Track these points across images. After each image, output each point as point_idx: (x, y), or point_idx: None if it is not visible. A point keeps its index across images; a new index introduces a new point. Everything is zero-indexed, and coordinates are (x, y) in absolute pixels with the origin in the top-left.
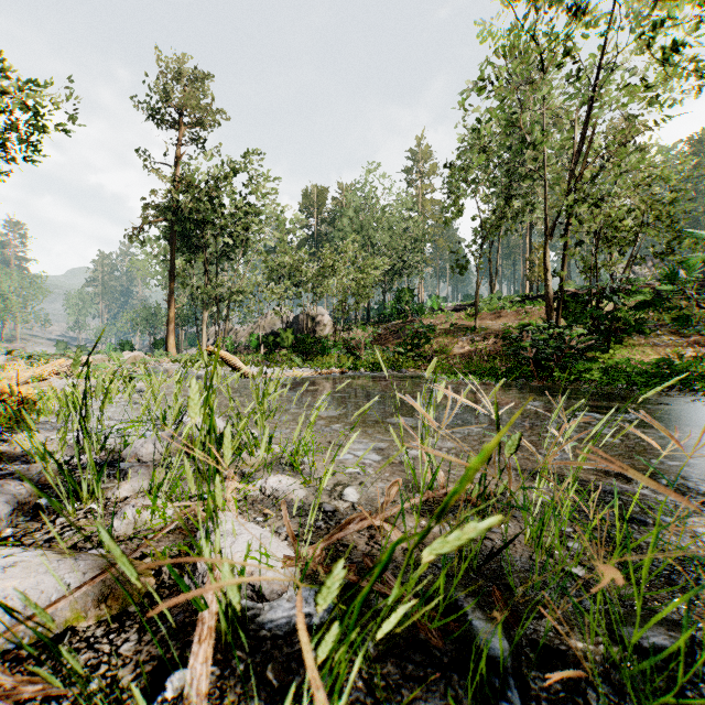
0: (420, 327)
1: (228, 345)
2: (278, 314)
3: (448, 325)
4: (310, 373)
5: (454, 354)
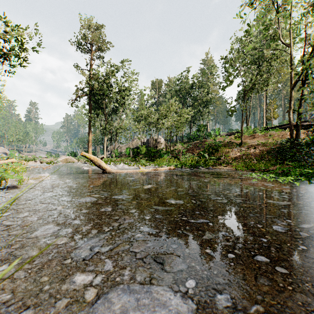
0: (213, 143)
1: (116, 153)
2: (138, 138)
3: (225, 142)
4: (150, 170)
5: (231, 157)
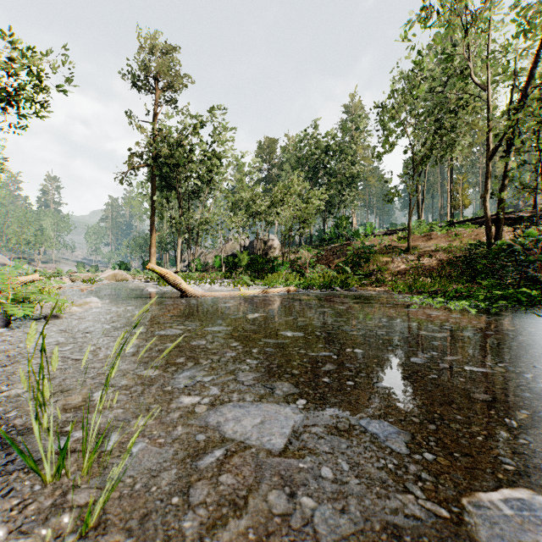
0: (361, 247)
1: (197, 265)
2: (236, 239)
3: (382, 247)
4: (256, 292)
5: (390, 272)
